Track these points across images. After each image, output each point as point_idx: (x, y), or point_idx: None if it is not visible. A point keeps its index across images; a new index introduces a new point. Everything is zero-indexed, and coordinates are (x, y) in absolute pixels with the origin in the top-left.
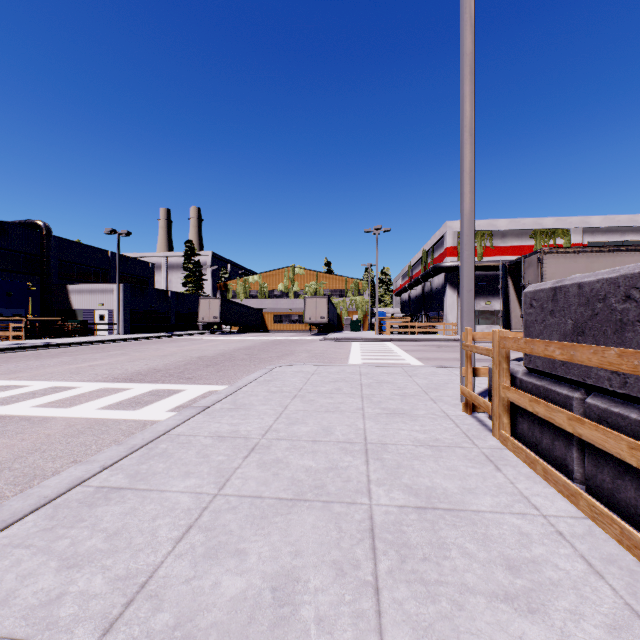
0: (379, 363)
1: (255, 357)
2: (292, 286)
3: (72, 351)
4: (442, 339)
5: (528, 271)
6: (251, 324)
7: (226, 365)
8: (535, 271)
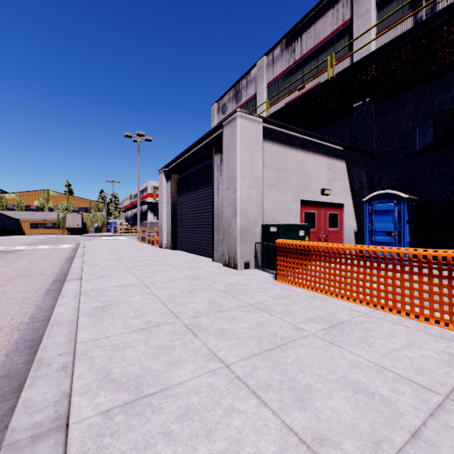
0: None
1: (62, 241)
2: (47, 203)
3: None
4: None
5: None
6: (12, 229)
7: (57, 243)
8: None
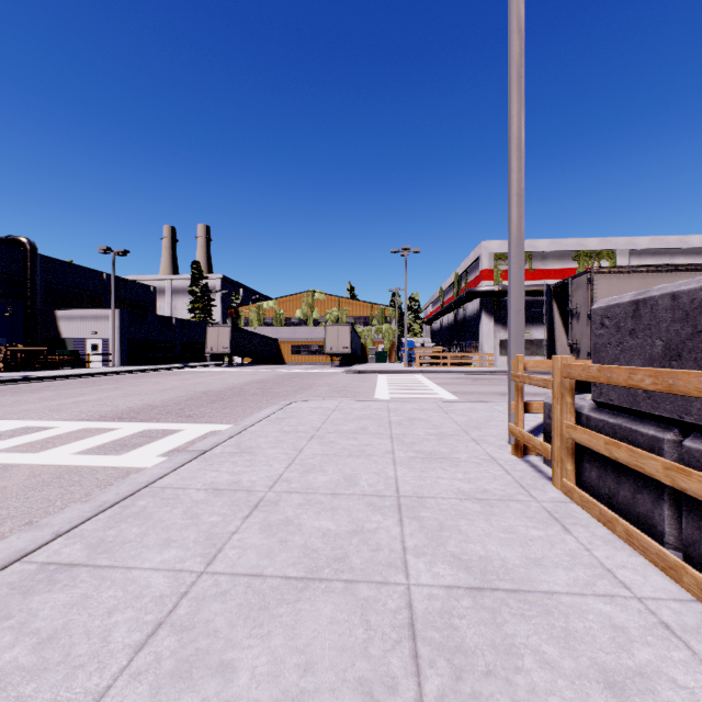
0: (409, 398)
1: (268, 391)
2: (311, 313)
3: (57, 385)
4: (477, 371)
5: (576, 294)
6: (265, 355)
7: (234, 401)
8: (584, 293)
